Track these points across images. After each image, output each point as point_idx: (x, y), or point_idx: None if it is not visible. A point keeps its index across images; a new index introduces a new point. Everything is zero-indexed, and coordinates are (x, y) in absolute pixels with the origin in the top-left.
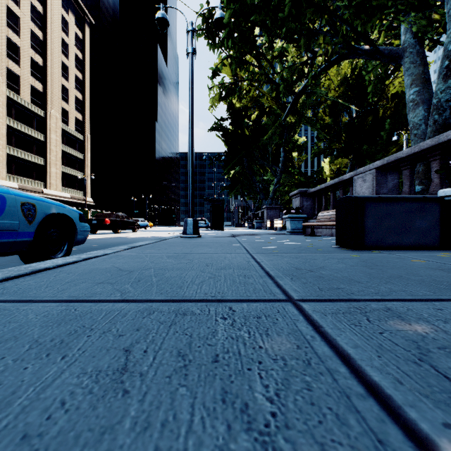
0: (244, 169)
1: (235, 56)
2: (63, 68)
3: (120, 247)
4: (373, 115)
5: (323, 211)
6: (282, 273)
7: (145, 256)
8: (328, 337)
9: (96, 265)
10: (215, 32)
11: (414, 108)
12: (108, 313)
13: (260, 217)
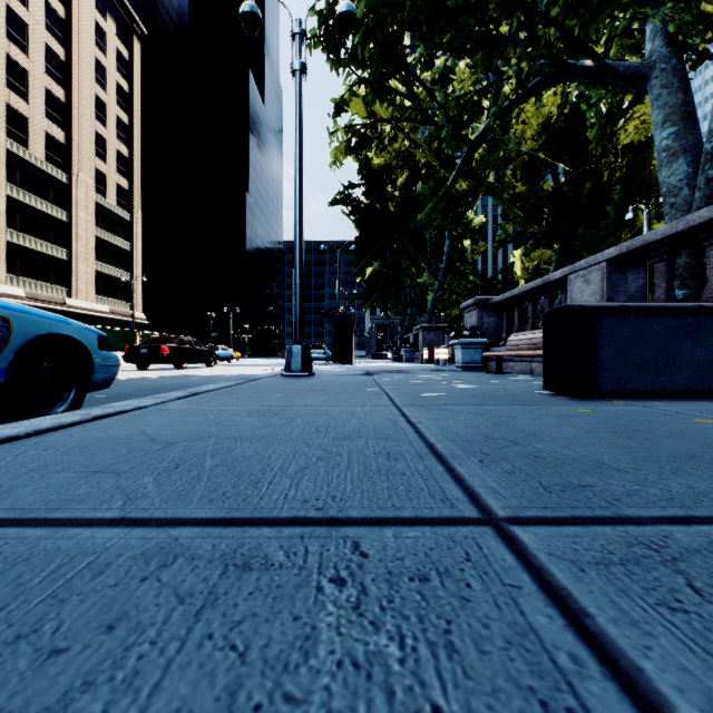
0: (386, 266)
1: (372, 80)
2: (97, 105)
3: (172, 394)
4: (594, 179)
5: (517, 333)
6: (461, 449)
7: (209, 412)
8: (619, 659)
9: (112, 429)
10: (340, 41)
11: (670, 162)
12: (66, 564)
13: (412, 343)
